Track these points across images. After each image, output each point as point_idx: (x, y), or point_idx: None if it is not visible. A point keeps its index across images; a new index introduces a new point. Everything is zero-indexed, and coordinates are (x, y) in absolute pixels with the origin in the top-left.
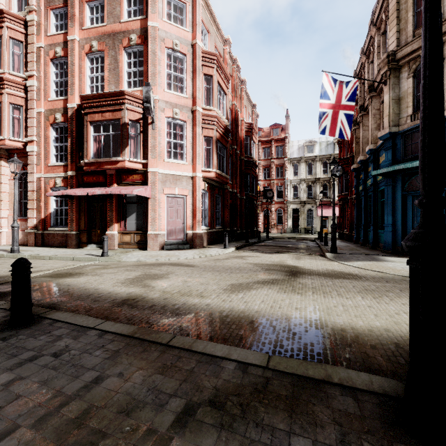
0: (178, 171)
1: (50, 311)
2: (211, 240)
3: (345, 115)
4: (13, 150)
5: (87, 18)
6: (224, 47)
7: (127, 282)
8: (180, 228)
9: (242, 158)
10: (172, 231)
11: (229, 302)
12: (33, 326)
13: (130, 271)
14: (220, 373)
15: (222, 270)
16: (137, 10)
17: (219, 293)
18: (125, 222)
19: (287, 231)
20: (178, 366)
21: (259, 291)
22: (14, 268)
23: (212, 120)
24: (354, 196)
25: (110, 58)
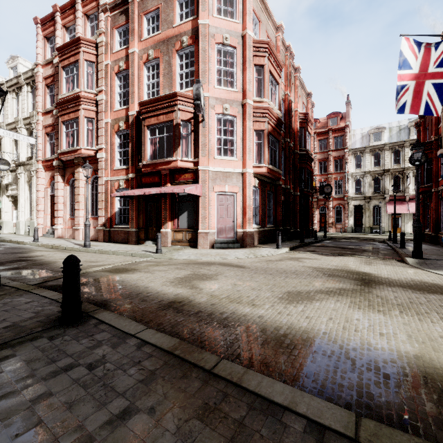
0: (228, 167)
1: (99, 309)
2: (262, 239)
3: (433, 85)
4: (88, 158)
5: (145, 30)
6: (276, 34)
7: (176, 282)
8: (230, 227)
9: (296, 151)
10: (222, 229)
11: (287, 315)
12: (80, 326)
13: (180, 269)
14: (282, 435)
15: (276, 274)
16: (189, 12)
17: (274, 302)
18: (178, 220)
19: (348, 231)
20: (224, 410)
21: (324, 304)
22: (64, 265)
23: (263, 112)
24: (441, 188)
25: (164, 63)
